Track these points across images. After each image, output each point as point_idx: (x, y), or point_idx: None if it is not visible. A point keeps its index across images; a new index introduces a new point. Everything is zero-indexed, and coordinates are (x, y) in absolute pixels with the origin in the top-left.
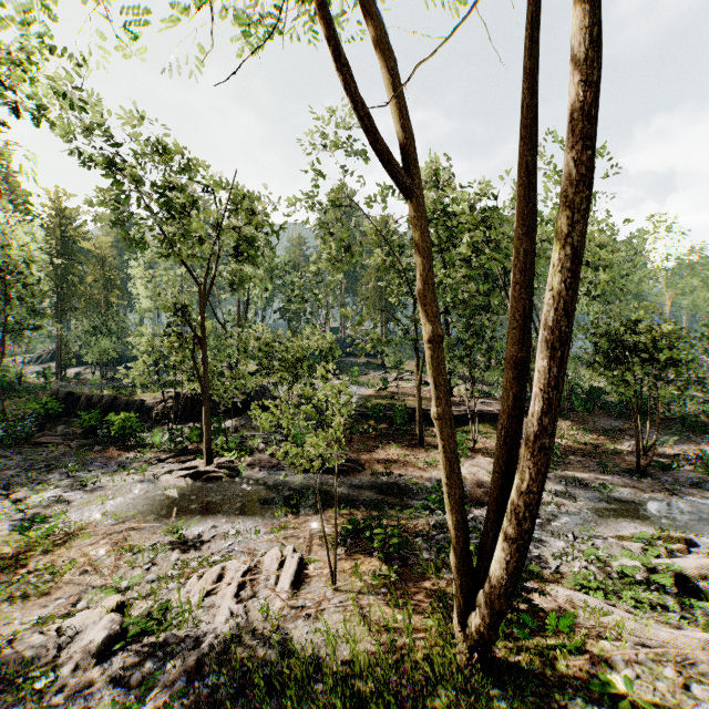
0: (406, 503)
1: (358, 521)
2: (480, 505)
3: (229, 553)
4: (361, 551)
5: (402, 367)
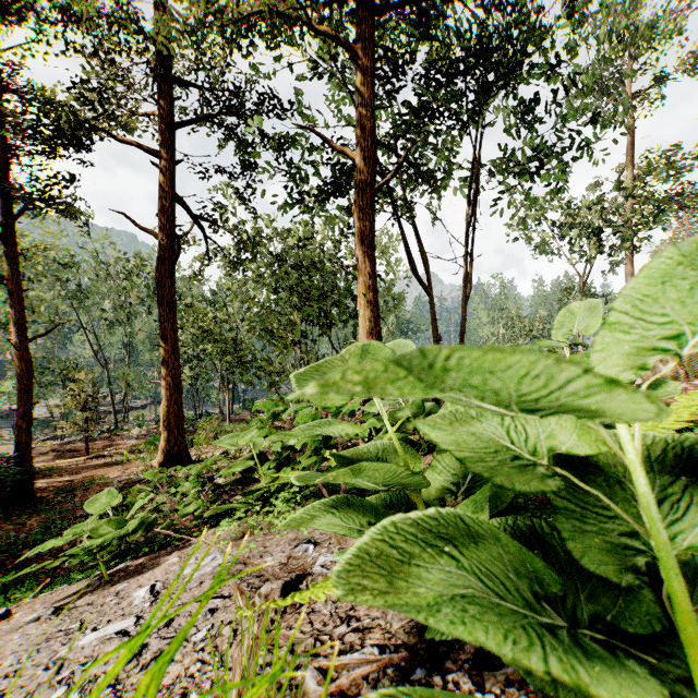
0: None
1: None
2: None
3: None
4: None
5: None
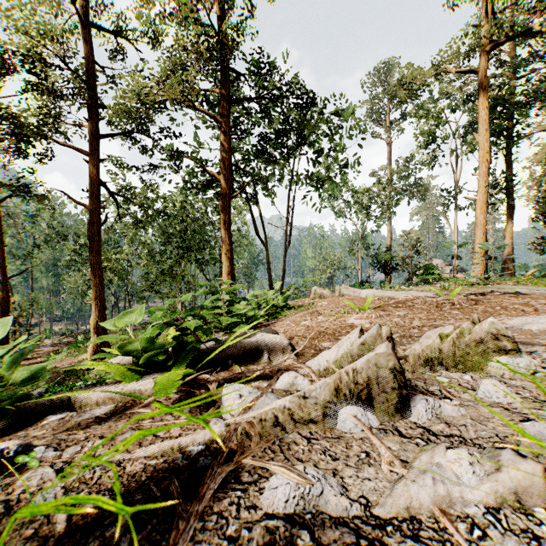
0: None
1: None
2: None
3: None
4: None
5: None
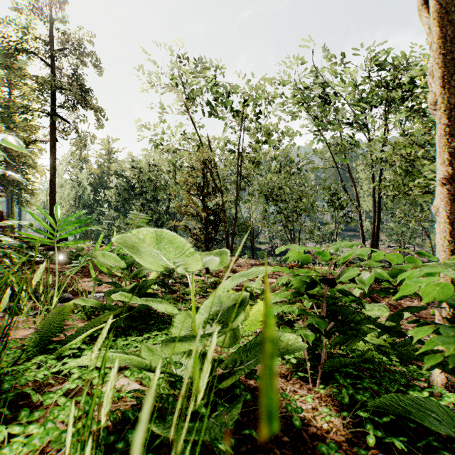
0: None
1: None
2: None
3: None
4: None
5: None
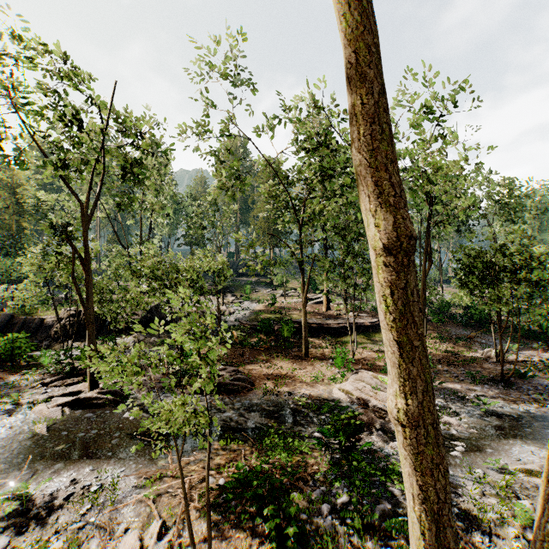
0: (297, 429)
1: (246, 469)
2: (372, 429)
3: (80, 529)
4: (249, 518)
5: (287, 285)
